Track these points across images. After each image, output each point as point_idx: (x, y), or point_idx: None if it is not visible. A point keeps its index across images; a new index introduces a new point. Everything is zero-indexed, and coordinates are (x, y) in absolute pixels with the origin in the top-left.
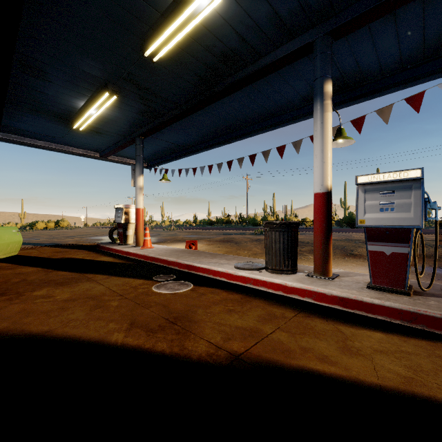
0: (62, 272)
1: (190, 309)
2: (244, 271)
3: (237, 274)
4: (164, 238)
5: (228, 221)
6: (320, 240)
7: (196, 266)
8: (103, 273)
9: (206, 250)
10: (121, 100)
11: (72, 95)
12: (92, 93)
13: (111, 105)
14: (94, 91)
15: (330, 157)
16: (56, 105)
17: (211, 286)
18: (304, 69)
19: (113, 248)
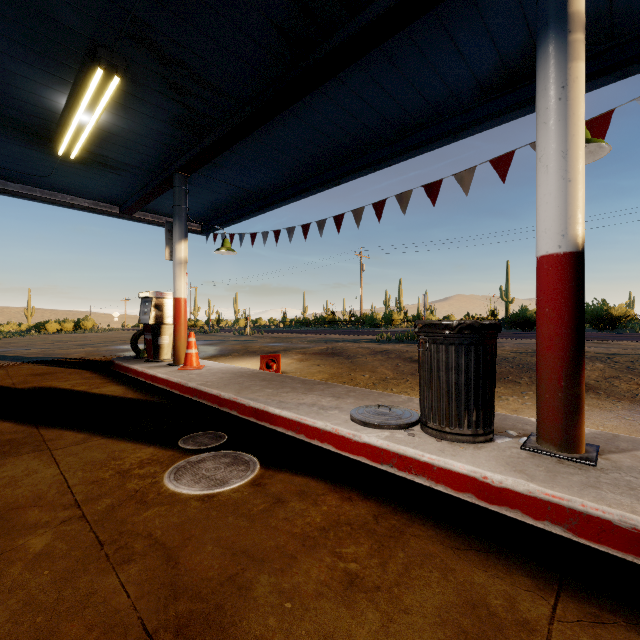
0: (2, 424)
1: (235, 575)
2: (373, 430)
3: (360, 439)
4: (231, 348)
5: (333, 320)
6: (558, 367)
7: (272, 413)
8: (84, 426)
9: (297, 371)
10: (135, 92)
11: (39, 80)
12: (74, 75)
13: (117, 104)
14: (78, 69)
15: (583, 169)
16: (16, 104)
17: (301, 471)
18: (496, 6)
19: (133, 369)
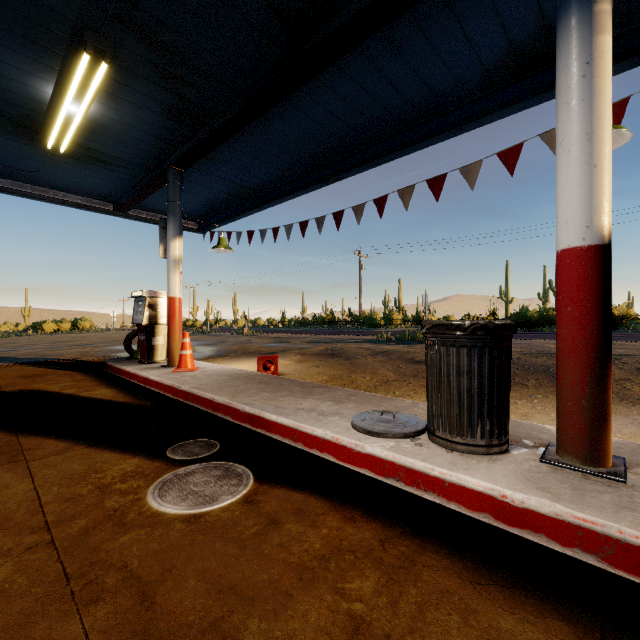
0: None
1: (219, 619)
2: (377, 439)
3: (363, 450)
4: (228, 349)
5: (333, 320)
6: (582, 372)
7: (268, 419)
8: (67, 433)
9: (295, 373)
10: (124, 80)
11: (23, 67)
12: (60, 61)
13: (107, 93)
14: (64, 55)
15: (610, 154)
16: (1, 94)
17: (298, 486)
18: None
19: (125, 371)
